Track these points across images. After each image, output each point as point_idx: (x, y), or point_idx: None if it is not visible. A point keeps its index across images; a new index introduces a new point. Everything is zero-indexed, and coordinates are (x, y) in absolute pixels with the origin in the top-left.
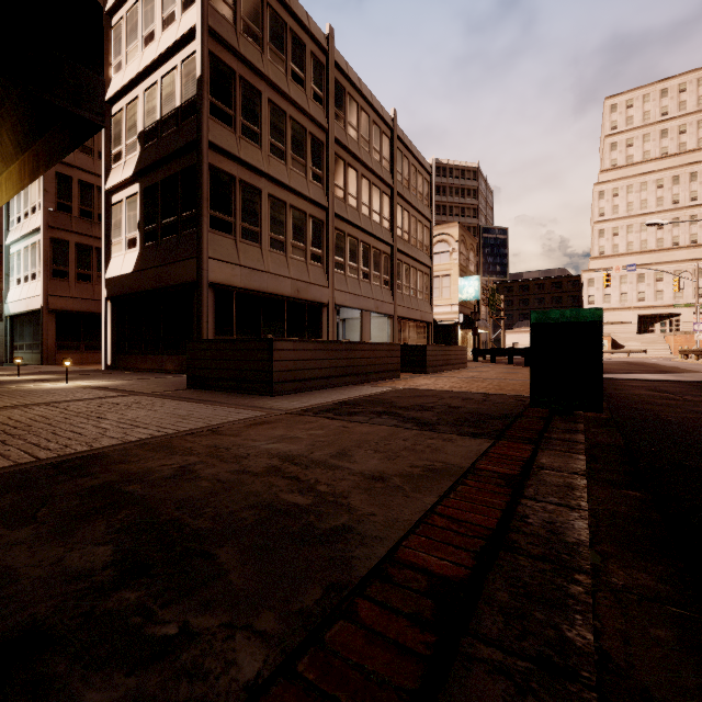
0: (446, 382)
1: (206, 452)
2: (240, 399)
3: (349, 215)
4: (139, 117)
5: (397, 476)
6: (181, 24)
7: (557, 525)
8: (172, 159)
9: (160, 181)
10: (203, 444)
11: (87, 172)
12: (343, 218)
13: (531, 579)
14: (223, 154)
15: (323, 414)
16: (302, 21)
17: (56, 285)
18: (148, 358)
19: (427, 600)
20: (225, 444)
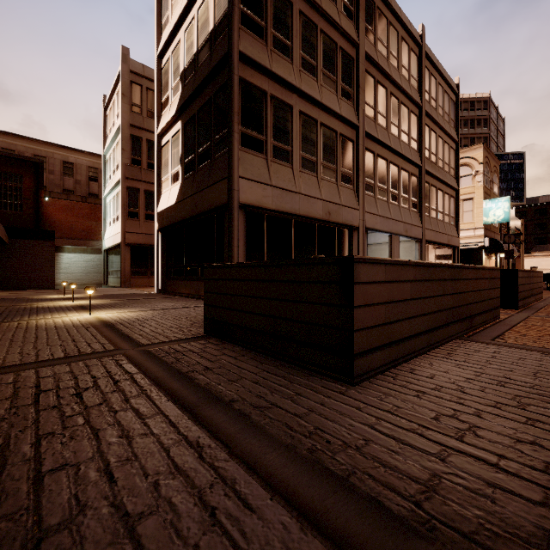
0: None
1: None
2: (285, 399)
3: (379, 134)
4: (181, 59)
5: None
6: None
7: None
8: (206, 85)
9: (197, 111)
10: None
11: (152, 133)
12: (373, 137)
13: None
14: (254, 67)
15: None
16: None
17: (130, 224)
18: (188, 283)
19: None
20: None
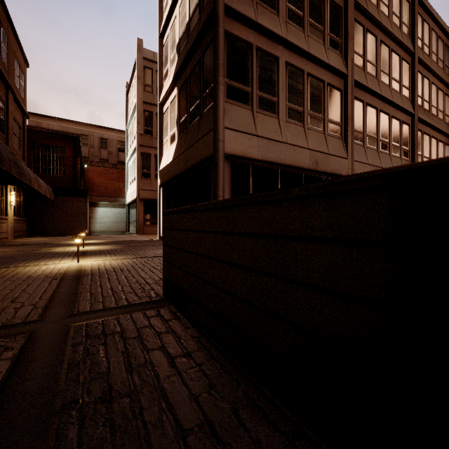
0: None
1: None
2: None
3: (368, 83)
4: (177, 32)
5: None
6: None
7: None
8: (196, 48)
9: (188, 75)
10: None
11: None
12: (362, 86)
13: None
14: (239, 20)
15: None
16: None
17: (144, 183)
18: None
19: None
20: None
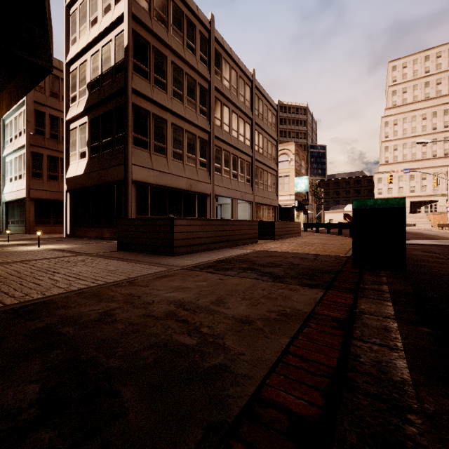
0: (288, 246)
1: (124, 299)
2: (151, 258)
3: (224, 137)
4: (88, 73)
5: (259, 320)
6: (114, 12)
7: (383, 365)
8: (109, 100)
9: (101, 114)
10: (122, 293)
11: (55, 109)
12: (220, 139)
13: (372, 419)
14: (142, 96)
15: (206, 269)
16: (193, 10)
17: (35, 182)
18: (93, 229)
19: (289, 442)
20: (137, 293)
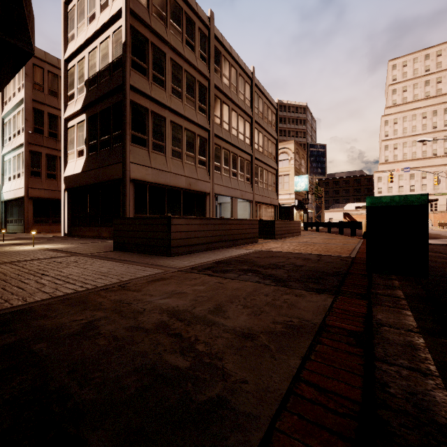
0: (289, 245)
1: (112, 307)
2: (147, 259)
3: (223, 135)
4: (85, 70)
5: (263, 333)
6: (112, 8)
7: (420, 398)
8: (107, 97)
9: (99, 112)
10: (111, 299)
11: (53, 108)
12: (220, 137)
13: None
14: (140, 93)
15: (204, 271)
16: (192, 7)
17: (33, 181)
18: (91, 228)
19: None
20: (128, 299)
